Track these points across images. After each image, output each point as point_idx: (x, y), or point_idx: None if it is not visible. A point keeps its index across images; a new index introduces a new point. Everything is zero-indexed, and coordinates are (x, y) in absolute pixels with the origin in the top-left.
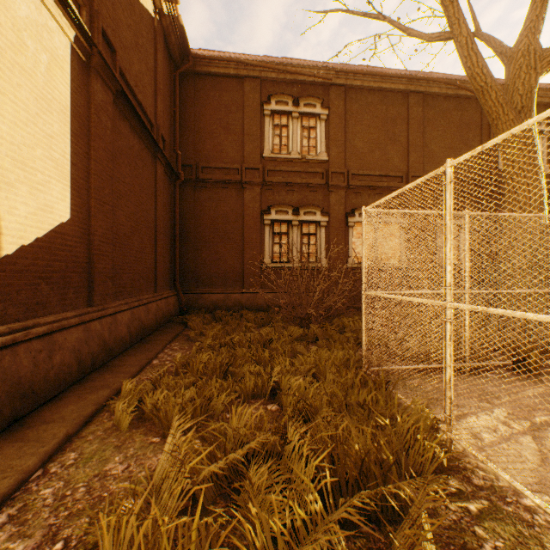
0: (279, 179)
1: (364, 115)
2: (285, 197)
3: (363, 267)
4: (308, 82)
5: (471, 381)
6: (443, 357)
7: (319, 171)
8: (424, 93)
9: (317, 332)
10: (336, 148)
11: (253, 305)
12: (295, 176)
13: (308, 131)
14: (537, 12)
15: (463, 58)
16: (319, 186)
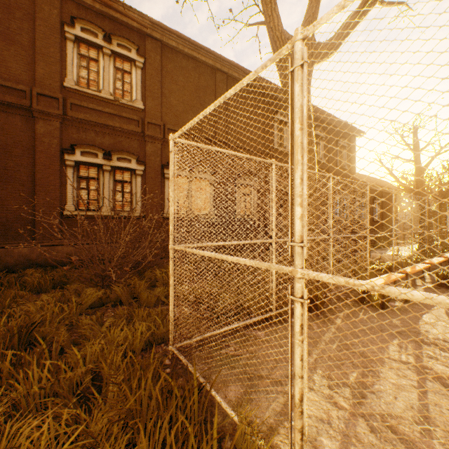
0: (87, 116)
1: (180, 76)
2: (95, 138)
3: (171, 213)
4: (122, 21)
5: (281, 333)
6: (290, 359)
7: (134, 118)
8: (227, 74)
9: (122, 292)
10: (153, 99)
11: (48, 260)
12: (107, 118)
13: (122, 73)
14: (313, 10)
15: (268, 16)
16: (134, 133)
